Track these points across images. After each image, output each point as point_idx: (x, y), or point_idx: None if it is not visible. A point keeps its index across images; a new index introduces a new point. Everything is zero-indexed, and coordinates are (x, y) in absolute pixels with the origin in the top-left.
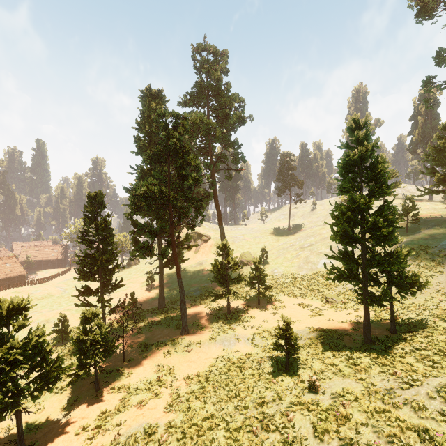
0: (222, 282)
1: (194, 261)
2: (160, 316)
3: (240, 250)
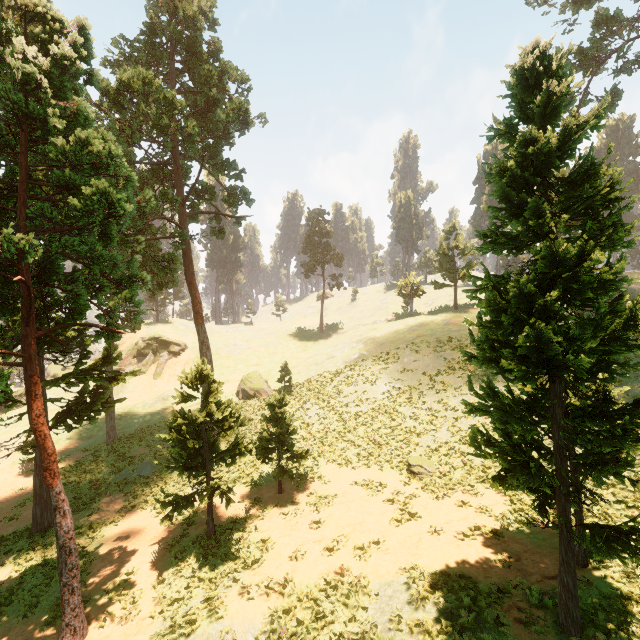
0: (194, 465)
1: (152, 394)
2: (23, 566)
3: (242, 368)
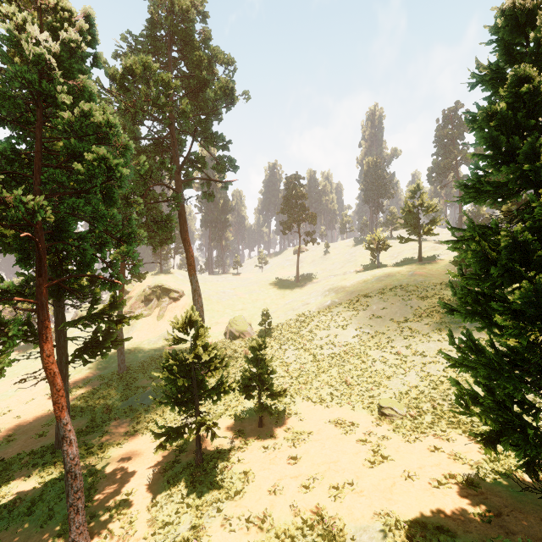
0: (184, 400)
1: (155, 333)
2: (45, 479)
3: (230, 312)
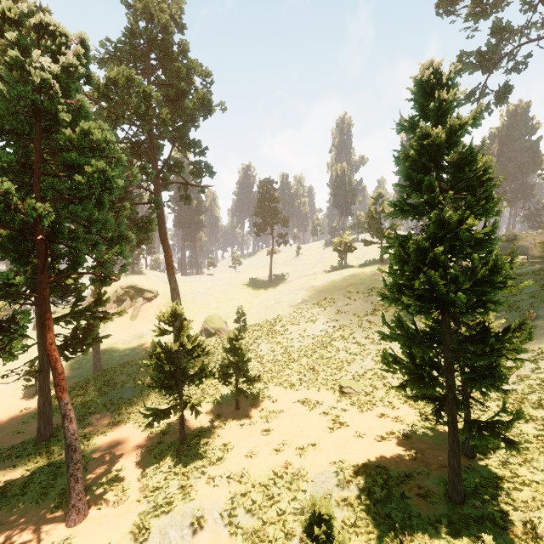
0: (169, 385)
1: (130, 333)
2: (32, 467)
3: (205, 311)
